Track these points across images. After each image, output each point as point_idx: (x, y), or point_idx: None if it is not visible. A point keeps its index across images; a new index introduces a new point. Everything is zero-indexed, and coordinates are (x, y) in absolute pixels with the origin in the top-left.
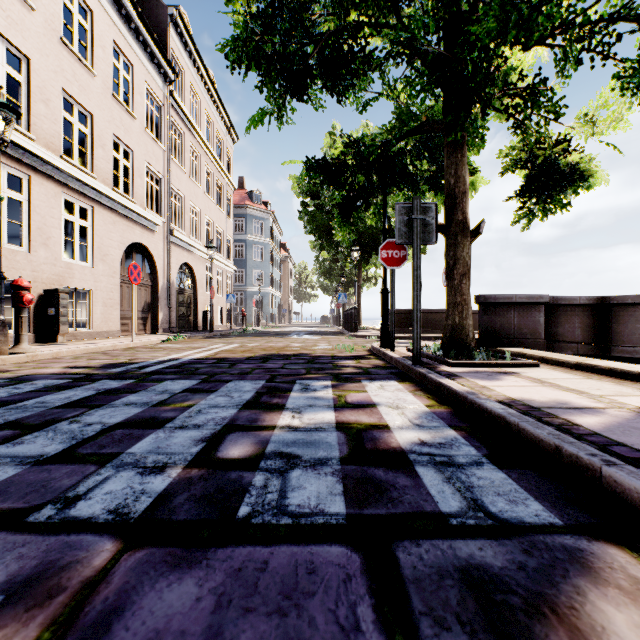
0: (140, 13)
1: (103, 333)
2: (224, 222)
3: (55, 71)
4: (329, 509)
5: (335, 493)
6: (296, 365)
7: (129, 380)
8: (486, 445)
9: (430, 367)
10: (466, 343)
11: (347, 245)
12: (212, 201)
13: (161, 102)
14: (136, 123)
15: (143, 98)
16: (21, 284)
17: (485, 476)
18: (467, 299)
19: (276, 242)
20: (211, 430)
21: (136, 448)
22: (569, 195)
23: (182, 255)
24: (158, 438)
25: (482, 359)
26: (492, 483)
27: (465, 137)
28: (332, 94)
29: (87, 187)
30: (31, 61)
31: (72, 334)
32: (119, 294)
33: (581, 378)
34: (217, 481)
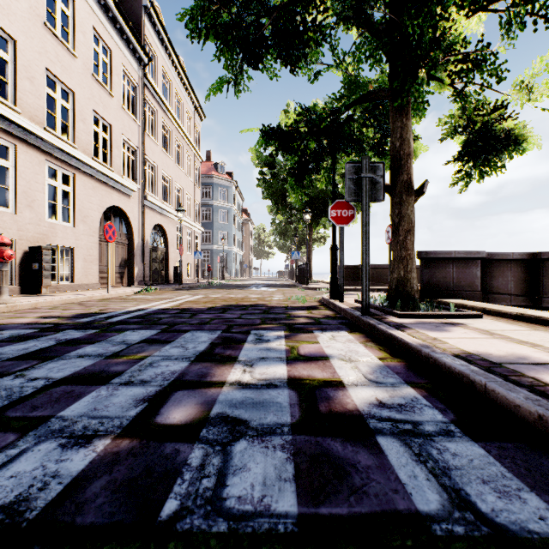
0: (117, 3)
1: (83, 285)
2: (193, 189)
3: (39, 52)
4: (276, 505)
5: (285, 478)
6: (252, 315)
7: (92, 330)
8: (451, 407)
9: (378, 318)
10: (411, 295)
11: (300, 208)
12: (182, 170)
13: (136, 83)
14: (114, 101)
15: (120, 79)
16: (2, 241)
17: (460, 452)
18: (411, 254)
19: (238, 207)
20: (157, 387)
21: (70, 410)
22: (503, 159)
23: (155, 217)
24: (98, 397)
25: (427, 310)
26: (471, 463)
27: (410, 103)
28: (286, 65)
29: (69, 156)
30: (17, 42)
31: (55, 286)
32: (98, 251)
33: (528, 329)
34: (147, 458)
